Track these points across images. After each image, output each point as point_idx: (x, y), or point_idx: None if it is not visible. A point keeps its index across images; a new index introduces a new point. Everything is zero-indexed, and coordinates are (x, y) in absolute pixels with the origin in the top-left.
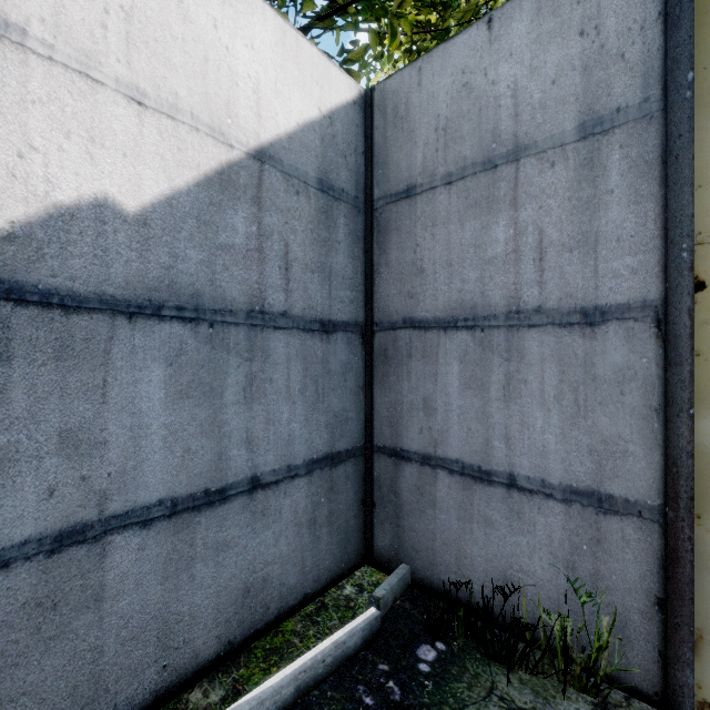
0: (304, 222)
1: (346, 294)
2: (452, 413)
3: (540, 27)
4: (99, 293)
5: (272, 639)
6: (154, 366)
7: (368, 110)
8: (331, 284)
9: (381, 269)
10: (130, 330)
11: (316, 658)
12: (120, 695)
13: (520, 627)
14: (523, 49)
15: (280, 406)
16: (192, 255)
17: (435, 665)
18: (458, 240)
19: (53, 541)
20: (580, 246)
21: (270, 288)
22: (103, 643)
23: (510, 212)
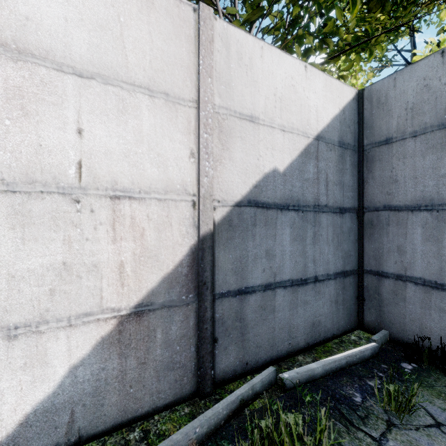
0: (333, 163)
1: (350, 194)
2: (416, 253)
3: None
4: (274, 202)
5: (323, 347)
6: (287, 228)
7: (360, 100)
8: (343, 190)
9: (368, 180)
10: (281, 215)
11: (353, 353)
12: (278, 347)
13: None
14: None
15: (324, 247)
16: (297, 184)
17: (412, 370)
18: (421, 165)
19: (264, 287)
20: None
21: (321, 195)
22: (275, 327)
23: None
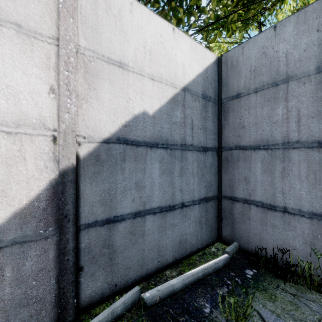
0: (197, 111)
1: (211, 136)
2: (257, 182)
3: (298, 28)
4: (143, 140)
5: (188, 261)
6: (156, 163)
7: (219, 64)
8: (206, 133)
9: (225, 126)
10: (150, 151)
11: (208, 266)
12: (148, 266)
13: (290, 265)
14: (290, 38)
15: (190, 178)
16: (166, 126)
17: (253, 276)
18: (260, 114)
19: (134, 215)
20: (317, 116)
21: (187, 136)
22: (144, 249)
23: (284, 103)
